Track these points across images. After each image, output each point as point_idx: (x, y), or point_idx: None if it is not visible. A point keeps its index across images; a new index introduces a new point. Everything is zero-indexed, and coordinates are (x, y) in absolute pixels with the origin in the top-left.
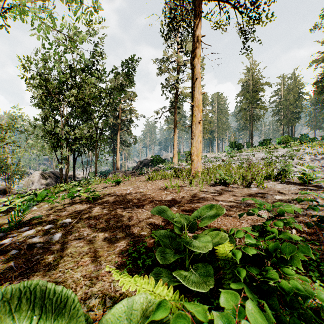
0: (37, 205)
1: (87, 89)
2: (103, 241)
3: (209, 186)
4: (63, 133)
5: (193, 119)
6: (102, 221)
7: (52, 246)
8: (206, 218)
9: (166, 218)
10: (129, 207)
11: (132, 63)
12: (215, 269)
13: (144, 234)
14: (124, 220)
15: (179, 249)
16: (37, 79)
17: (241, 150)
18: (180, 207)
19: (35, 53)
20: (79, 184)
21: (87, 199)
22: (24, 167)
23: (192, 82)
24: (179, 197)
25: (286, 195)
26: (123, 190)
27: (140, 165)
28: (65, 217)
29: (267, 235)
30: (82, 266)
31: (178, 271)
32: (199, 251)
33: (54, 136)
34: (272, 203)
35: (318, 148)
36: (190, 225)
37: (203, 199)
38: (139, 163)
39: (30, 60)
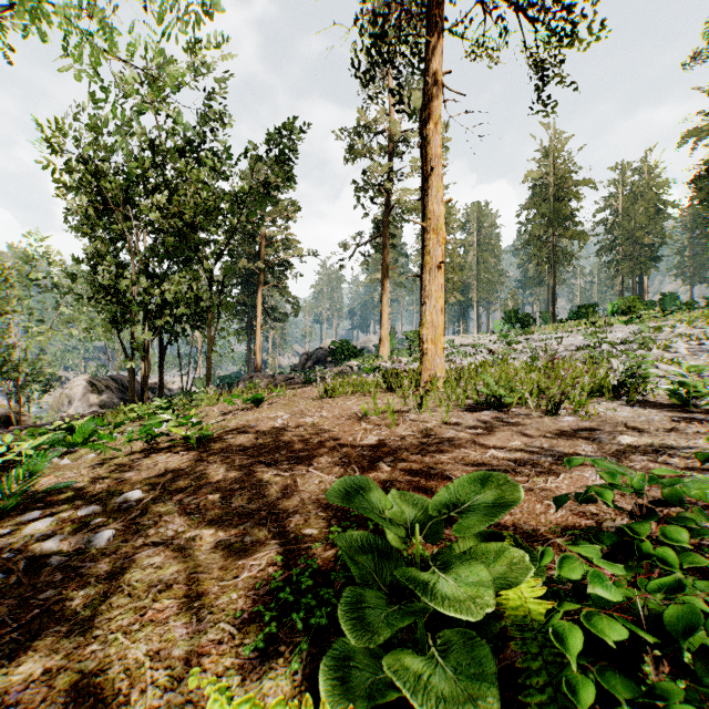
0: (72, 455)
1: (190, 194)
2: (210, 552)
3: (462, 411)
4: (135, 292)
5: (425, 260)
6: (214, 497)
7: (89, 564)
8: (470, 511)
9: (366, 513)
10: (279, 461)
11: (289, 135)
12: (493, 643)
13: (312, 535)
14: (266, 496)
15: (400, 584)
16: (79, 171)
17: (531, 329)
18: (399, 464)
19: (74, 115)
20: (169, 405)
21: (185, 440)
22: (52, 367)
23: (423, 177)
24: (396, 437)
25: (645, 433)
26: (268, 419)
27: (307, 363)
28: (130, 487)
29: (632, 557)
30: (153, 624)
31: (399, 657)
32: (457, 616)
33: (117, 299)
34: (614, 455)
35: (705, 324)
36: (426, 523)
37: (450, 442)
38: (305, 357)
39: (62, 129)
